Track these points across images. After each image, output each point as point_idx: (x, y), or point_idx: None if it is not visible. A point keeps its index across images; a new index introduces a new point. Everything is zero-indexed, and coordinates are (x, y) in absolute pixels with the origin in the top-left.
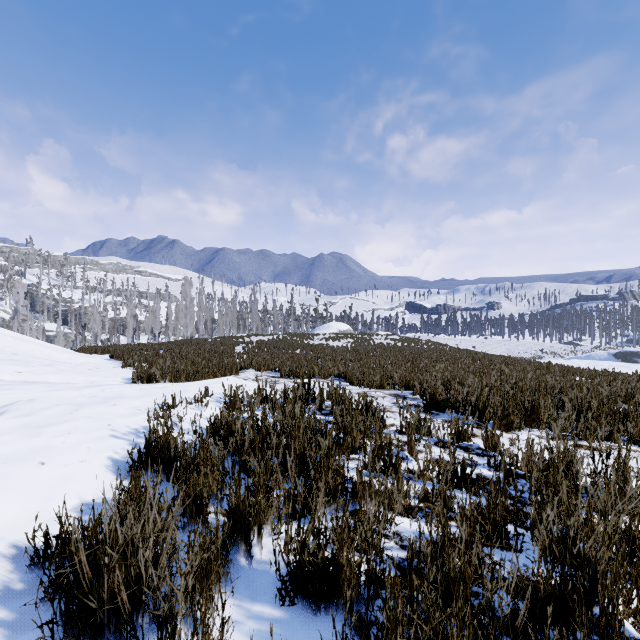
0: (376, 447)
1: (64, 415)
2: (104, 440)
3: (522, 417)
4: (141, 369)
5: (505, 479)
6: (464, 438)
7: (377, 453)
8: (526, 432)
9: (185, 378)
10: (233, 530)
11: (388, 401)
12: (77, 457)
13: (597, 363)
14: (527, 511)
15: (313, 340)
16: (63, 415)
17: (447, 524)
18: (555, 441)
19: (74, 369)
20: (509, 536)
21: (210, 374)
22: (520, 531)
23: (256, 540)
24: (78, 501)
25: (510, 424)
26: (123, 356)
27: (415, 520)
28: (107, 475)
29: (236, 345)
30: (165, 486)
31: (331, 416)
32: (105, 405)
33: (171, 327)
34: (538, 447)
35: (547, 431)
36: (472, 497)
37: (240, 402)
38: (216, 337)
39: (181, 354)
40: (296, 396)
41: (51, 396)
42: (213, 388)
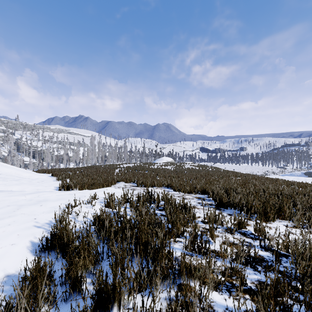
0: (192, 236)
1: (9, 212)
2: (29, 229)
3: (274, 213)
4: (63, 182)
5: (275, 259)
6: (242, 227)
7: (192, 240)
8: (277, 222)
9: (87, 187)
10: (96, 307)
11: (195, 201)
12: (9, 241)
13: (298, 178)
14: (294, 285)
15: (154, 166)
16: (9, 212)
17: (243, 297)
18: (296, 229)
19: (30, 182)
20: (289, 310)
21: (100, 185)
22: (295, 304)
23: (113, 311)
24: (3, 274)
25: (267, 217)
26: (58, 174)
27: (221, 293)
28: (26, 253)
29: (116, 168)
30: (61, 262)
31: (164, 211)
32: (36, 205)
33: (85, 159)
34: (287, 233)
35: (289, 222)
36: (255, 272)
37: (113, 203)
38: (106, 164)
39: (87, 173)
40: (144, 199)
41: (8, 199)
42: (99, 194)
